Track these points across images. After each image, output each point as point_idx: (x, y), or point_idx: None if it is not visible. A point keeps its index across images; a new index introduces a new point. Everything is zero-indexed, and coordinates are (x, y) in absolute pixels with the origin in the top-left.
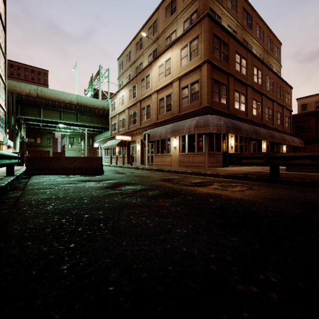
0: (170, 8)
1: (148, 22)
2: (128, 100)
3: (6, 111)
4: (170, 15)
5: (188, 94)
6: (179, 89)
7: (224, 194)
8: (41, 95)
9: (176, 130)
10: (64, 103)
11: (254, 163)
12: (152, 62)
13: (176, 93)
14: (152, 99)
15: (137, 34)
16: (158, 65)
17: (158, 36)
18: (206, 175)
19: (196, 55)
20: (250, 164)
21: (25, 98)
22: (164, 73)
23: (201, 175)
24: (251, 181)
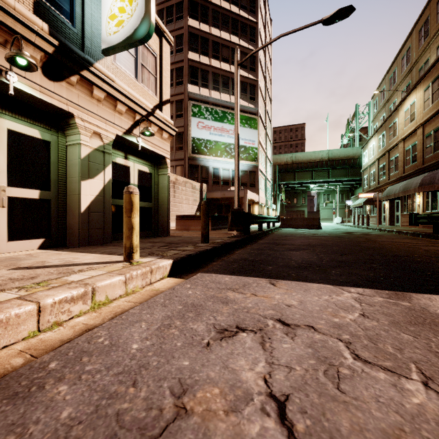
0: (422, 31)
1: (401, 50)
2: (377, 150)
3: (271, 183)
4: (423, 40)
5: (431, 143)
6: (423, 137)
7: (348, 235)
8: (295, 161)
9: (406, 188)
10: (314, 163)
11: (424, 222)
12: (398, 106)
13: (419, 142)
14: (399, 149)
15: (390, 66)
16: (403, 109)
17: (410, 67)
18: (403, 233)
19: (437, 98)
20: (422, 223)
21: (283, 167)
22: (409, 118)
23: (400, 233)
24: (422, 237)
